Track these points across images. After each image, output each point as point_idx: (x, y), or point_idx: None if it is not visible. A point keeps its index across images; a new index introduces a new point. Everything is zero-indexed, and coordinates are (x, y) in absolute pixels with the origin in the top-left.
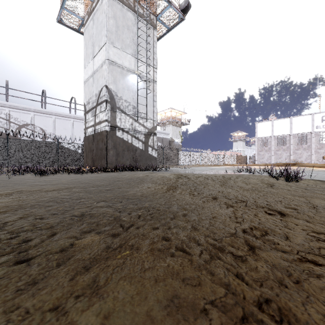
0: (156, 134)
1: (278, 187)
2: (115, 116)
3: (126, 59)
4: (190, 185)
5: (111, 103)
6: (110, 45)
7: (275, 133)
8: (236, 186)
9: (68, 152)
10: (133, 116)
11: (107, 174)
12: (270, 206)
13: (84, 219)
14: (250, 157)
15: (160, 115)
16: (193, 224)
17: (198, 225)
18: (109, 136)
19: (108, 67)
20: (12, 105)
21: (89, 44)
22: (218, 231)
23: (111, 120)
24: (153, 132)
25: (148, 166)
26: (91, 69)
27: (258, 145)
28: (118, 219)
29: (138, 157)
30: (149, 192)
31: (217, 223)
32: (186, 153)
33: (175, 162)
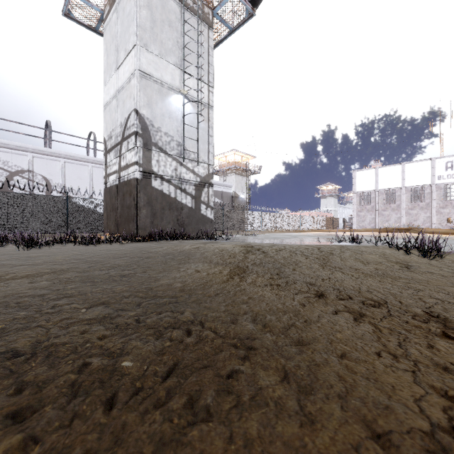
0: (212, 185)
1: (420, 270)
2: (149, 156)
3: (166, 70)
4: (268, 265)
5: (144, 137)
6: (142, 48)
7: (381, 186)
8: (348, 268)
9: (82, 212)
10: (177, 157)
11: (135, 245)
12: (442, 317)
13: (25, 367)
14: (344, 219)
15: (218, 159)
16: (299, 389)
17: (313, 389)
18: (141, 187)
19: (139, 82)
20: (0, 142)
21: (111, 48)
22: (380, 428)
23: (144, 162)
24: (208, 181)
25: (200, 233)
26: (114, 86)
27: (357, 203)
28: (111, 366)
29: (186, 219)
30: (197, 280)
31: (359, 381)
32: (255, 214)
33: (241, 226)
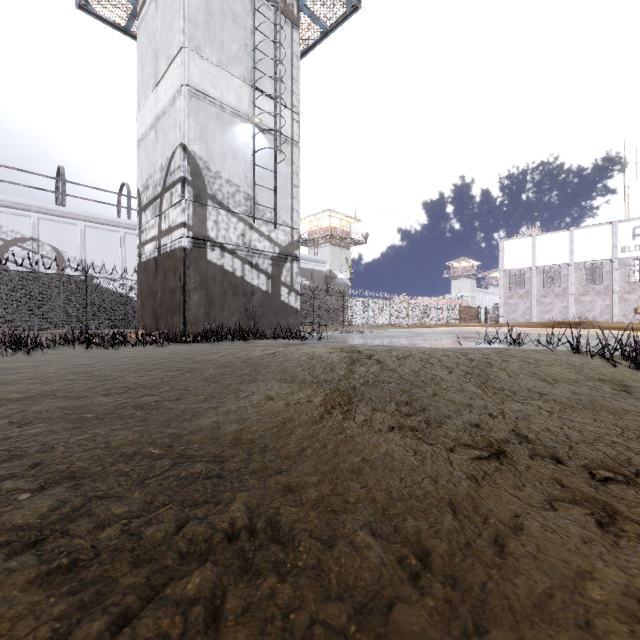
0: (297, 259)
1: None
2: (203, 214)
3: (229, 87)
4: (389, 385)
5: (196, 186)
6: (192, 53)
7: (539, 262)
8: (526, 391)
9: (109, 298)
10: (246, 217)
11: (178, 349)
12: None
13: None
14: (486, 309)
15: (307, 223)
16: None
17: None
18: (191, 261)
19: (187, 103)
20: None
21: (148, 56)
22: None
23: (195, 223)
24: (292, 253)
25: (279, 329)
26: (151, 111)
27: (505, 286)
28: None
29: (258, 309)
30: (267, 418)
31: None
32: (360, 301)
33: (339, 319)
